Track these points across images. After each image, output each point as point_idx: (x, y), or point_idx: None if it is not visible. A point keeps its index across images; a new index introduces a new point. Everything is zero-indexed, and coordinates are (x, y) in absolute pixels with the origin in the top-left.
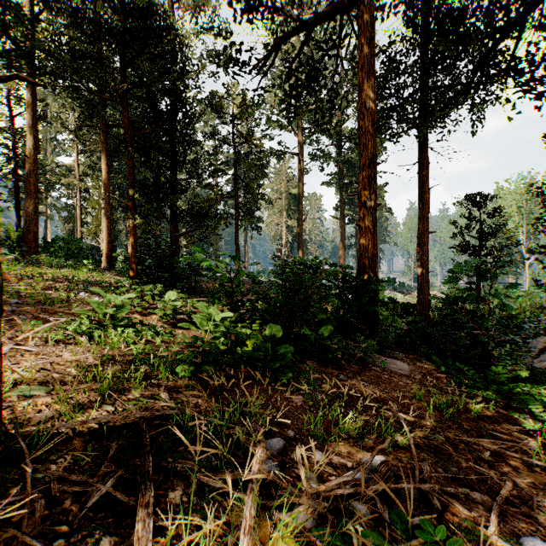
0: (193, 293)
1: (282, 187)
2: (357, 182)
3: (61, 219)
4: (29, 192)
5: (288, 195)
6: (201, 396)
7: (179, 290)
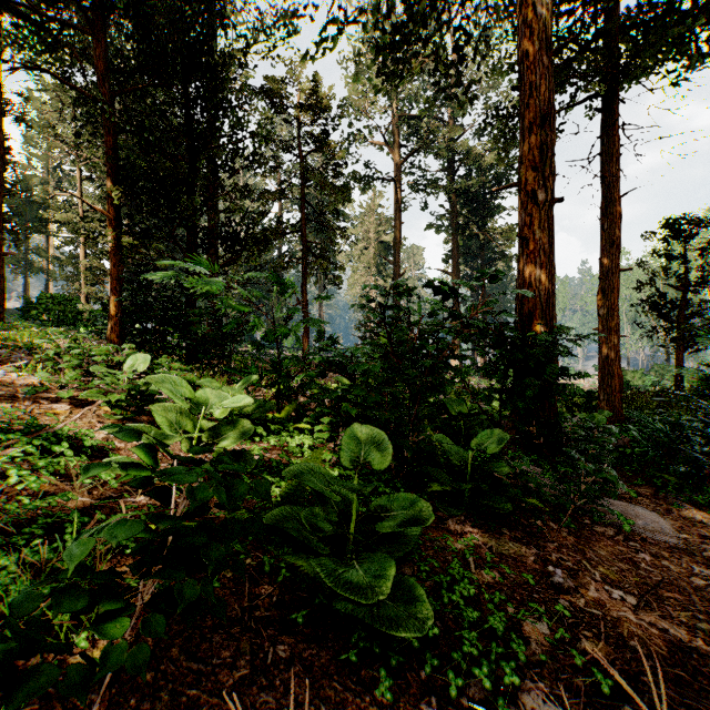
0: (226, 372)
1: (371, 233)
2: (475, 223)
3: (64, 276)
4: None
5: (379, 244)
6: None
7: (198, 365)
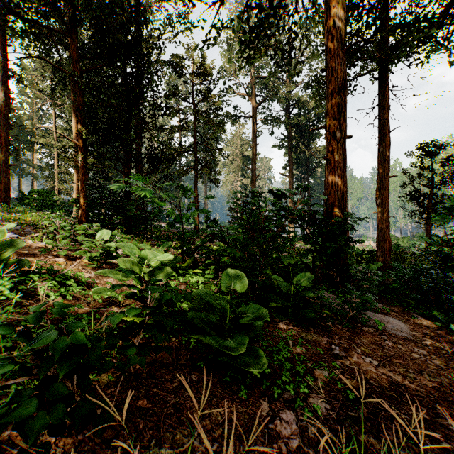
0: (149, 239)
1: (237, 150)
2: (303, 144)
3: (44, 177)
4: (0, 145)
5: (242, 157)
6: (60, 453)
7: (133, 234)
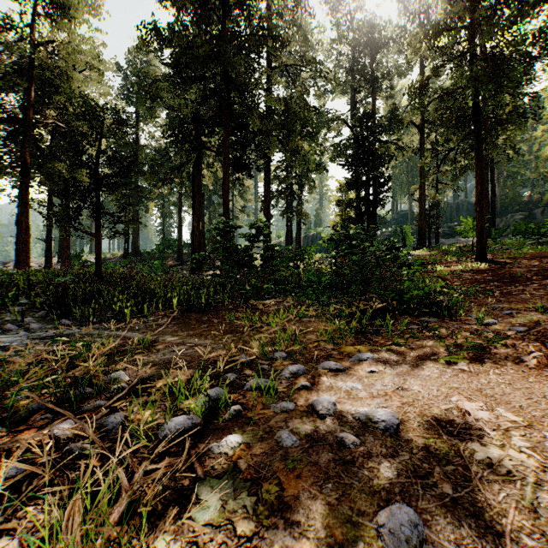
0: None
1: None
2: None
3: None
4: None
5: None
6: None
7: None
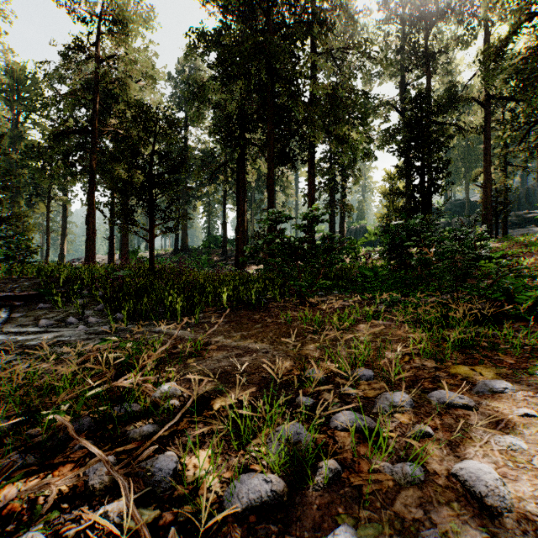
0: None
1: None
2: None
3: None
4: None
5: None
6: None
7: None
